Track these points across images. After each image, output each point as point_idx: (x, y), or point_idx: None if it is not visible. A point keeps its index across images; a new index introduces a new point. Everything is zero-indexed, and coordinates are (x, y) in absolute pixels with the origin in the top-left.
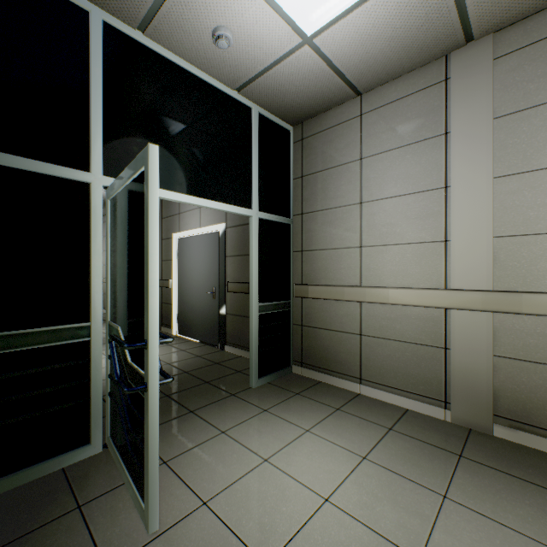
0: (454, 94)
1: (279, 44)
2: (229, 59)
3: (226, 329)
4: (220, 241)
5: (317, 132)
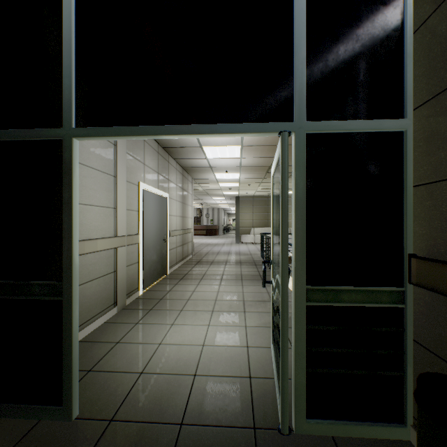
0: None
1: None
2: None
3: None
4: None
5: None
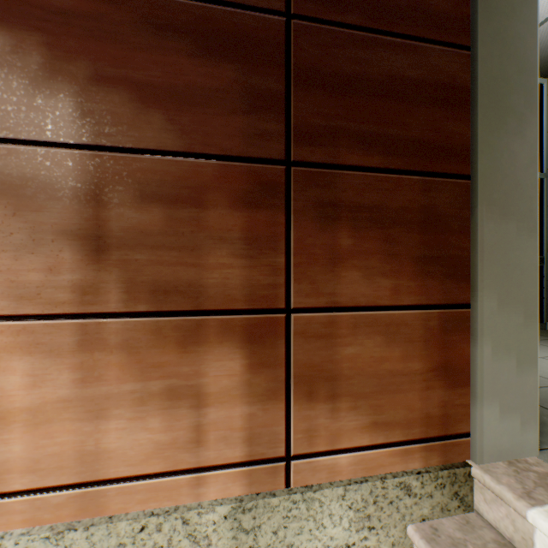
0: None
1: (545, 9)
2: None
3: None
4: None
5: None
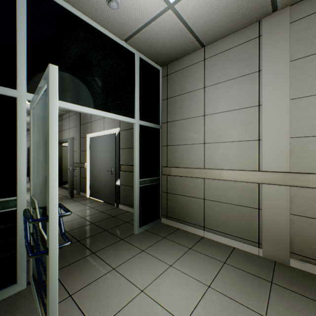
0: (264, 45)
1: (151, 7)
2: (118, 18)
3: (119, 194)
4: (116, 139)
5: (176, 71)
